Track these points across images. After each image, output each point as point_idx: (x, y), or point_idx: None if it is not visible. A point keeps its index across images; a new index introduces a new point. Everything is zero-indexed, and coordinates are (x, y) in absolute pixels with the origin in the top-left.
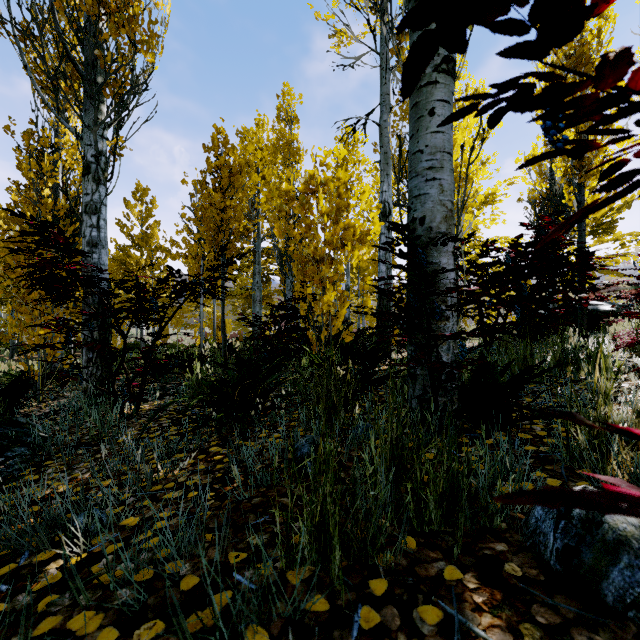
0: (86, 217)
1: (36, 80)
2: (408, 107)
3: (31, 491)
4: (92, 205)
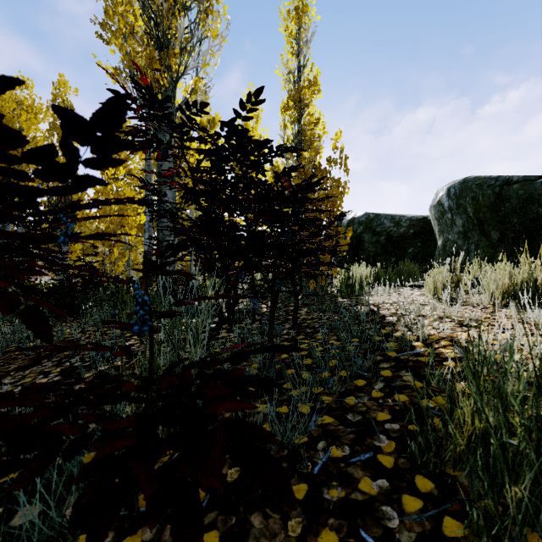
0: None
1: None
2: None
3: (4, 328)
4: None
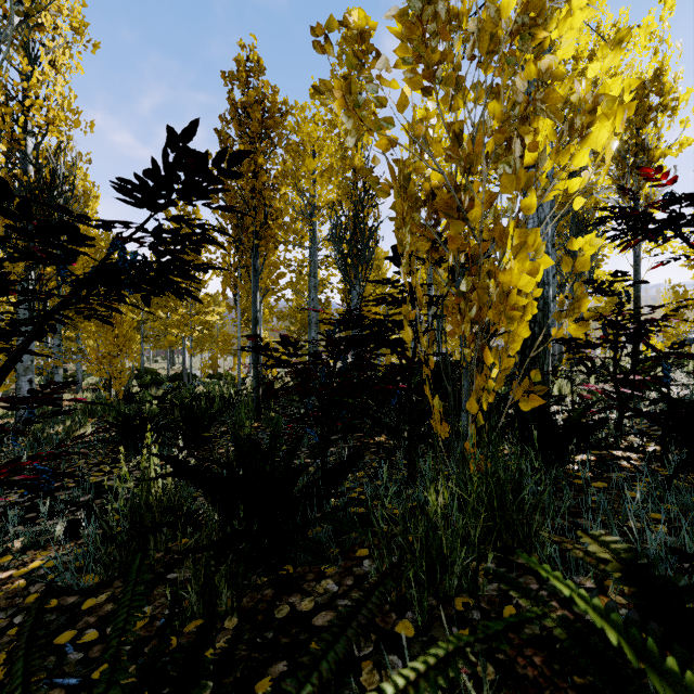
0: None
1: None
2: None
3: None
4: None
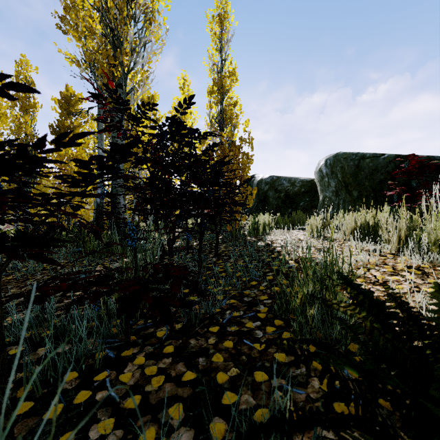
0: None
1: None
2: None
3: None
4: None
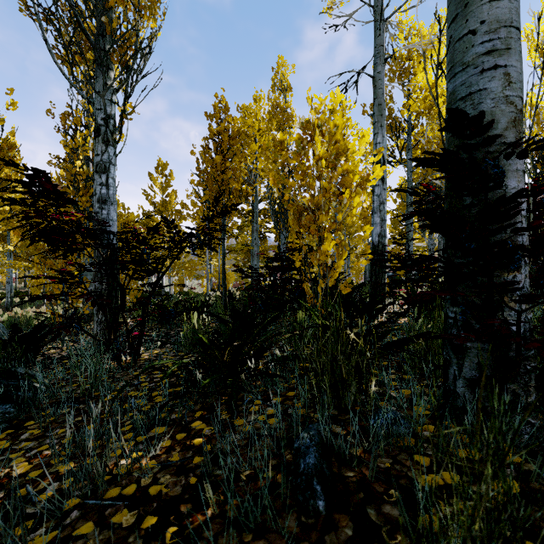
0: (96, 176)
1: (56, 55)
2: (397, 67)
3: None
4: (102, 165)
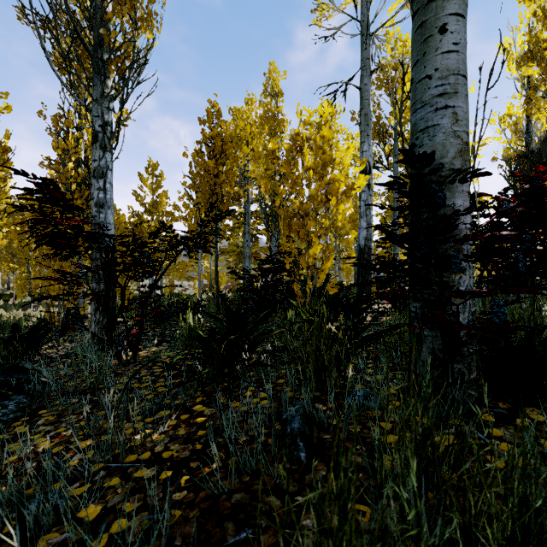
0: (94, 181)
1: (53, 62)
2: (384, 76)
3: None
4: (99, 170)
